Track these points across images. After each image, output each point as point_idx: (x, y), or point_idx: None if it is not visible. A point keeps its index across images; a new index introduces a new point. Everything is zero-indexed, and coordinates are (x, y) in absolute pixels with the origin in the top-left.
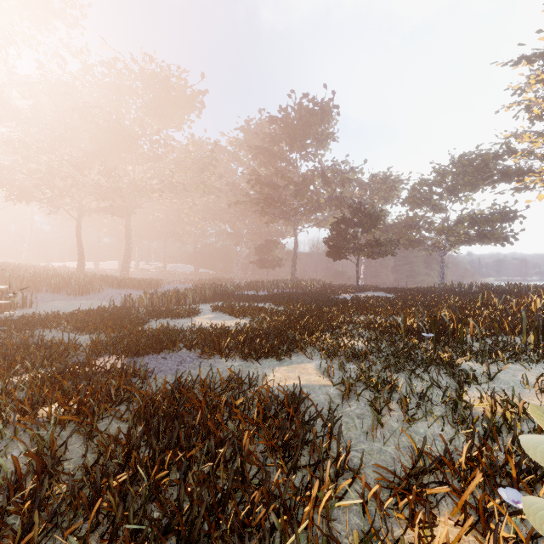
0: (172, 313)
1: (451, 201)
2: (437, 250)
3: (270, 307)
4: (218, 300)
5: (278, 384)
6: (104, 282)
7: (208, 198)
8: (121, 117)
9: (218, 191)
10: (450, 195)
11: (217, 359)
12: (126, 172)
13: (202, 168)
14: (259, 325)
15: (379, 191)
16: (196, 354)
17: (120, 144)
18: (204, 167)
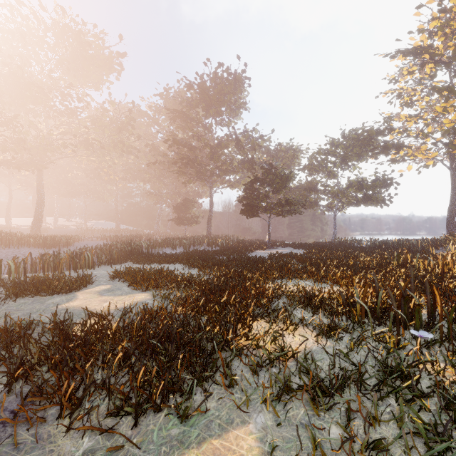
0: (43, 287)
1: (342, 168)
2: (330, 210)
3: (183, 269)
4: (127, 260)
5: None
6: (1, 240)
7: (128, 158)
8: (25, 64)
9: (137, 151)
10: (341, 164)
11: (50, 421)
12: (32, 124)
13: (120, 127)
14: (161, 309)
15: (283, 159)
16: (17, 400)
17: (24, 93)
18: (122, 126)
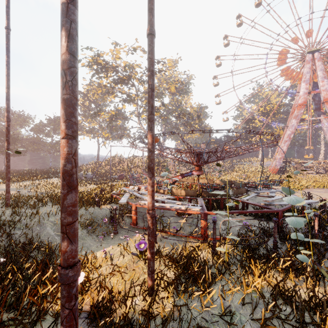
0: None
1: (54, 133)
2: (48, 153)
3: None
4: None
5: None
6: None
7: None
8: None
9: None
10: (53, 131)
11: None
12: None
13: None
14: None
15: (17, 121)
16: None
17: None
18: None
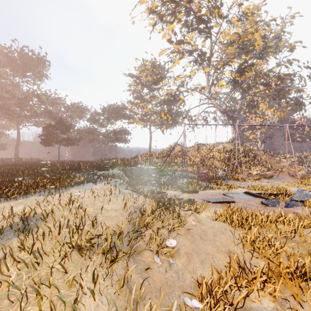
0: None
1: (108, 123)
2: (102, 144)
3: None
4: None
5: (7, 178)
6: None
7: None
8: None
9: None
10: (107, 121)
11: None
12: None
13: None
14: None
15: (76, 112)
16: None
17: None
18: None
